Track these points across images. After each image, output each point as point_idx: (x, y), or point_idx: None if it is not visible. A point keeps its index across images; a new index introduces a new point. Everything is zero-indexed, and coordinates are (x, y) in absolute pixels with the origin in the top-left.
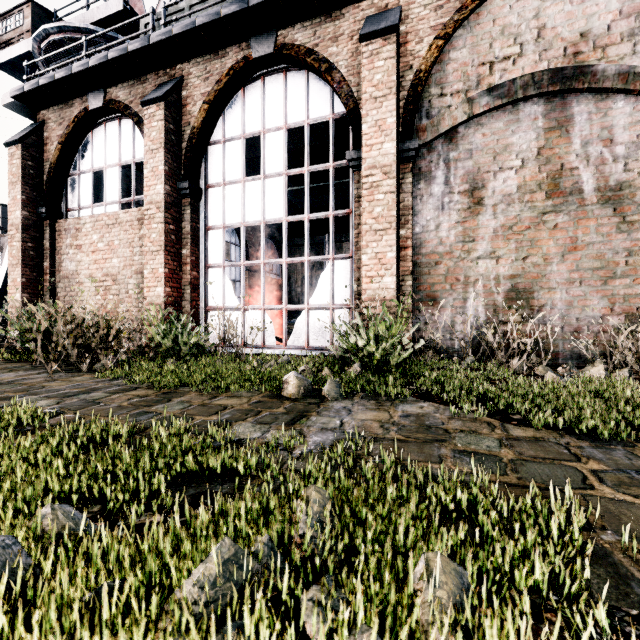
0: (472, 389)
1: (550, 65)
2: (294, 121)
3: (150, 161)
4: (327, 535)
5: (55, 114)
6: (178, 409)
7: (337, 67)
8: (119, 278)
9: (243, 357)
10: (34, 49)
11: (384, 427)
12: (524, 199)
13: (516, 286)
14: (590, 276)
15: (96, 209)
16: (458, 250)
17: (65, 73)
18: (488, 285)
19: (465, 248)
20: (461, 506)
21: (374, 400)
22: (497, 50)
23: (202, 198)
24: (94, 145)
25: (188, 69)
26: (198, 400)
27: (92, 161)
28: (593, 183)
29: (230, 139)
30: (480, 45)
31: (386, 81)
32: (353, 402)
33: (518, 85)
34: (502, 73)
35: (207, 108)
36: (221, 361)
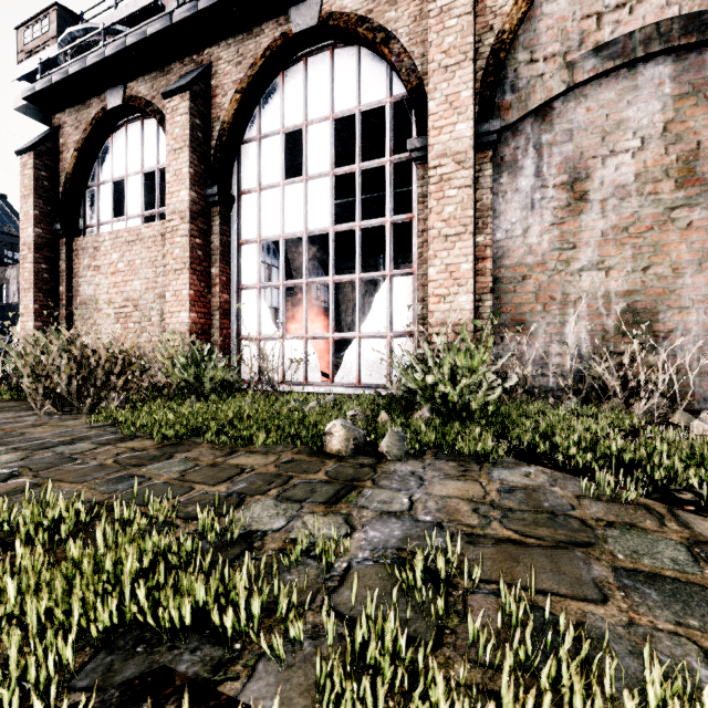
0: (598, 447)
1: (682, 10)
2: (343, 109)
3: (173, 163)
4: None
5: (71, 117)
6: (176, 472)
7: (396, 36)
8: (141, 303)
9: (279, 396)
10: (60, 56)
11: (479, 512)
12: (644, 191)
13: (633, 305)
14: None
15: (116, 224)
16: (553, 260)
17: (79, 66)
18: (594, 305)
19: (563, 257)
20: None
21: (454, 461)
22: None
23: (234, 207)
24: (114, 151)
25: (217, 53)
26: (208, 457)
27: (112, 169)
28: None
29: (267, 135)
30: None
31: (460, 44)
32: (424, 464)
33: (637, 40)
34: (614, 26)
35: (239, 98)
36: (251, 401)
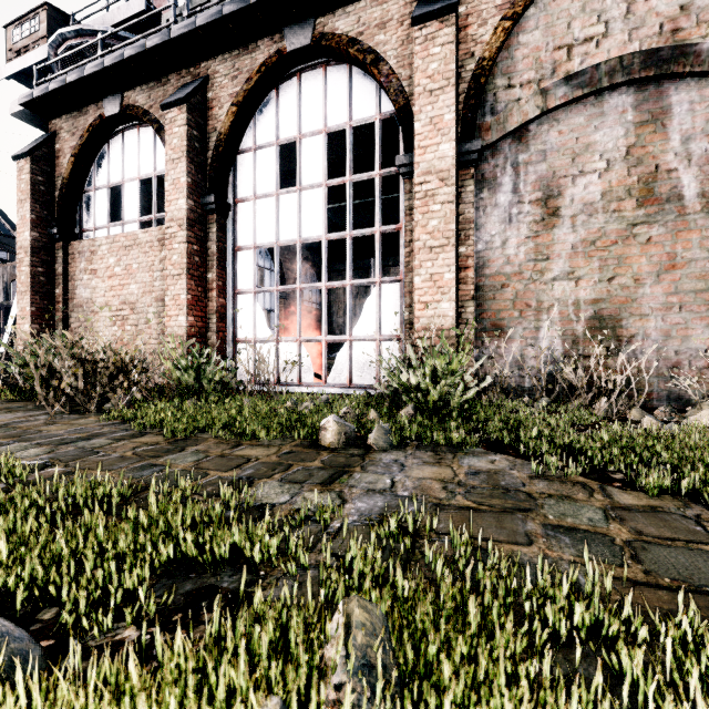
0: (555, 438)
1: (642, 46)
2: (335, 123)
3: (171, 172)
4: (378, 692)
5: (68, 123)
6: (191, 461)
7: (385, 58)
8: (138, 306)
9: (275, 396)
10: (50, 56)
11: (448, 489)
12: (610, 208)
13: (600, 313)
14: (692, 300)
15: (113, 229)
16: (529, 270)
17: (77, 75)
18: (565, 312)
19: (537, 268)
20: (572, 620)
21: (432, 451)
22: (577, 30)
23: (230, 214)
24: (111, 157)
25: (214, 67)
26: (217, 450)
27: (108, 175)
28: (696, 187)
29: (262, 146)
30: (556, 25)
31: (443, 71)
32: (406, 454)
33: (603, 71)
34: (583, 58)
35: (235, 111)
36: (249, 401)
